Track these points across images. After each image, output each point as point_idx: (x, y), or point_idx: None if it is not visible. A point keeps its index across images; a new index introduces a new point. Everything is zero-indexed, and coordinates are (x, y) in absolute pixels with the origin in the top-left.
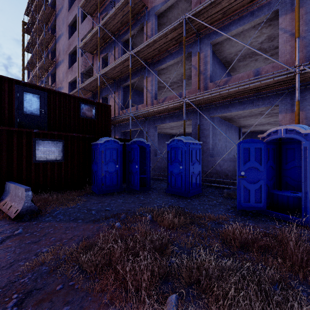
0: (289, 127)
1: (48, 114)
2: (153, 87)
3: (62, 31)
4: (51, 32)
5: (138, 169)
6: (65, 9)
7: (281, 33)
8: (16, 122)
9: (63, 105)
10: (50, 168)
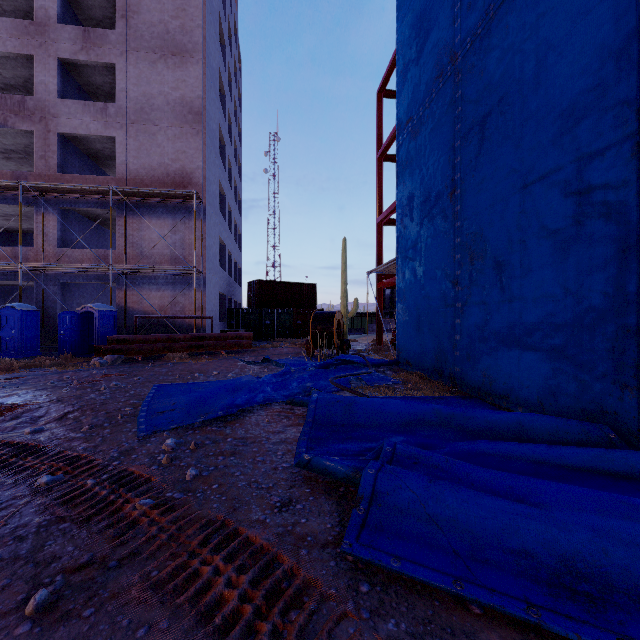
0: (90, 305)
1: None
2: None
3: None
4: None
5: None
6: None
7: (118, 229)
8: None
9: None
10: None
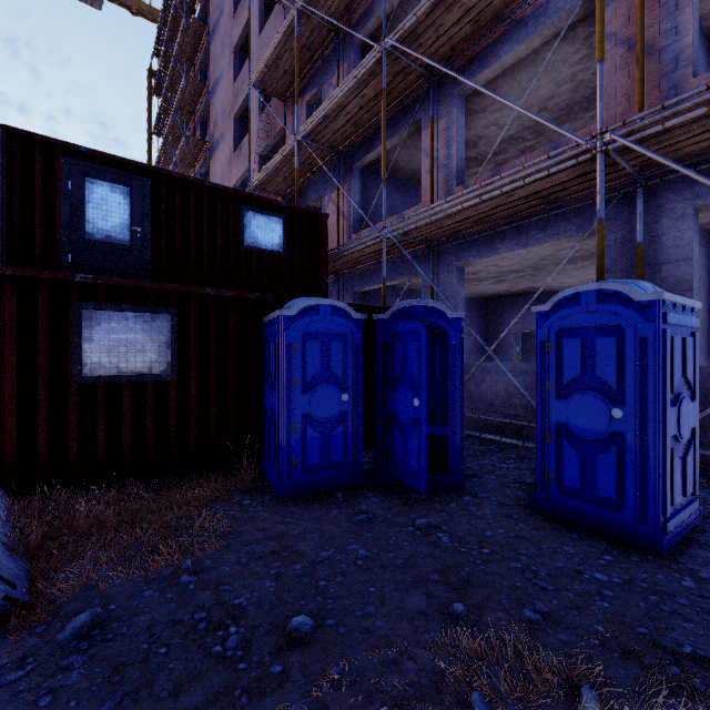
0: None
1: (153, 240)
2: (453, 147)
3: (220, 69)
4: (200, 79)
5: (421, 413)
6: (226, 15)
7: None
8: (66, 263)
9: (196, 214)
10: (129, 401)
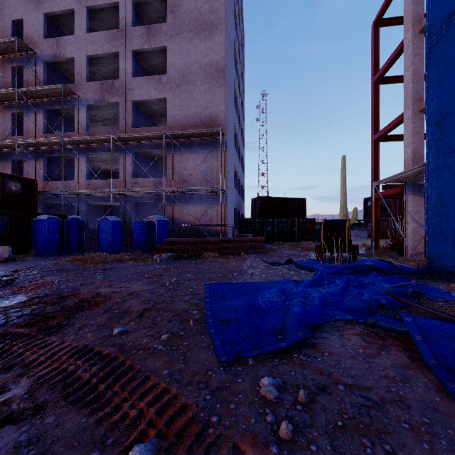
0: (152, 217)
1: None
2: (86, 168)
3: None
4: None
5: (76, 237)
6: None
7: (168, 163)
8: None
9: None
10: None
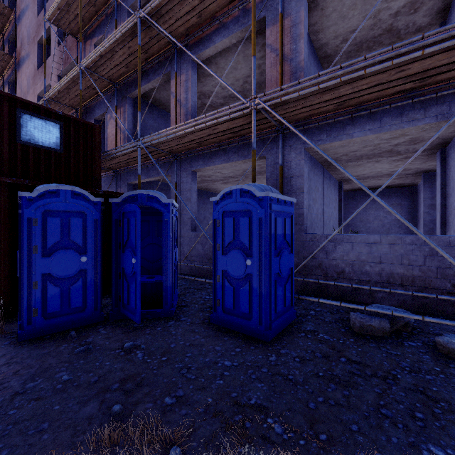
0: None
1: None
2: (189, 94)
3: (26, 1)
4: (8, 5)
5: (137, 268)
6: None
7: None
8: None
9: None
10: None
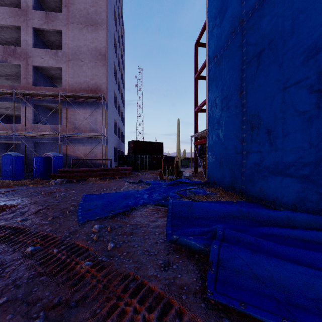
0: (49, 153)
1: None
2: None
3: None
4: None
5: None
6: None
7: (63, 114)
8: None
9: None
10: None
